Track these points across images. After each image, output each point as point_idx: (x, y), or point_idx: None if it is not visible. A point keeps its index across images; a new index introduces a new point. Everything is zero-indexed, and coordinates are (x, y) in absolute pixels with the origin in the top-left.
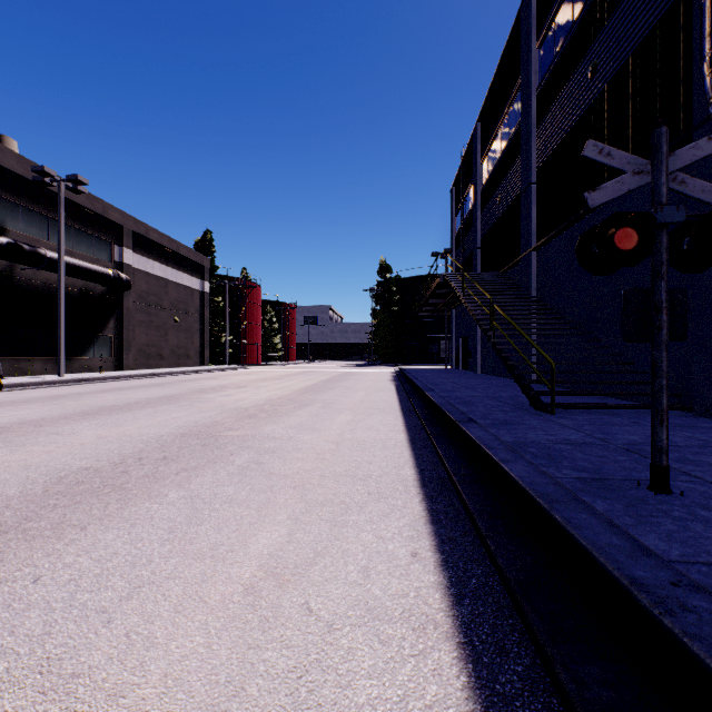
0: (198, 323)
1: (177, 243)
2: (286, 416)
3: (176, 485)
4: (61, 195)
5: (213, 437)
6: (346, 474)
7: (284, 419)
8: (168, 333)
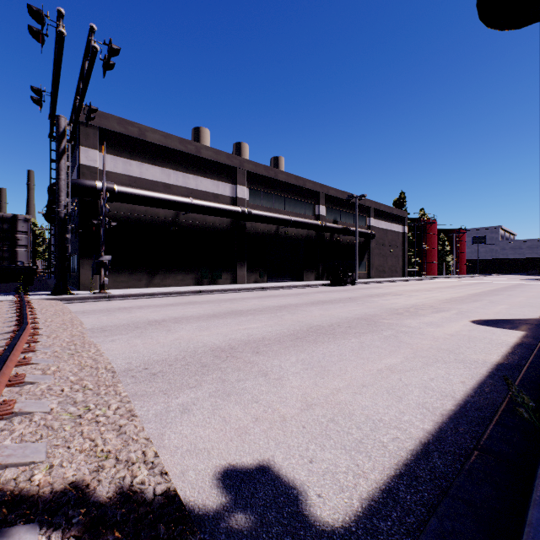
0: (401, 251)
1: (391, 208)
2: (491, 296)
3: (473, 302)
4: (356, 203)
5: (468, 298)
6: (523, 305)
7: (491, 297)
8: (387, 258)
